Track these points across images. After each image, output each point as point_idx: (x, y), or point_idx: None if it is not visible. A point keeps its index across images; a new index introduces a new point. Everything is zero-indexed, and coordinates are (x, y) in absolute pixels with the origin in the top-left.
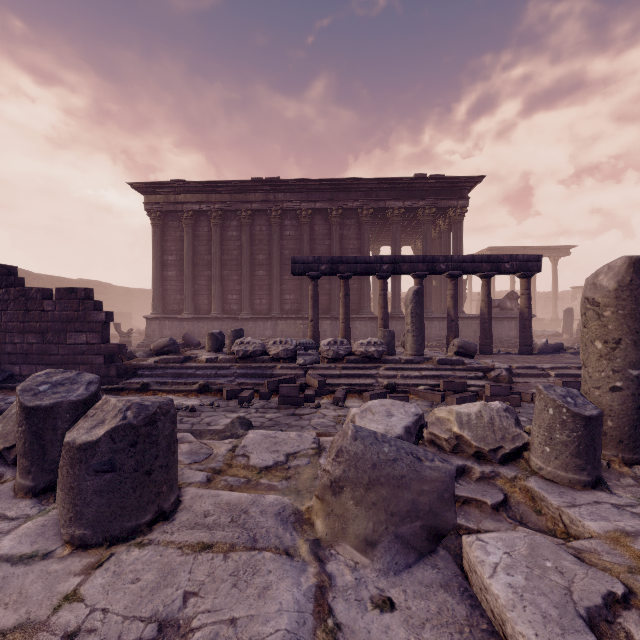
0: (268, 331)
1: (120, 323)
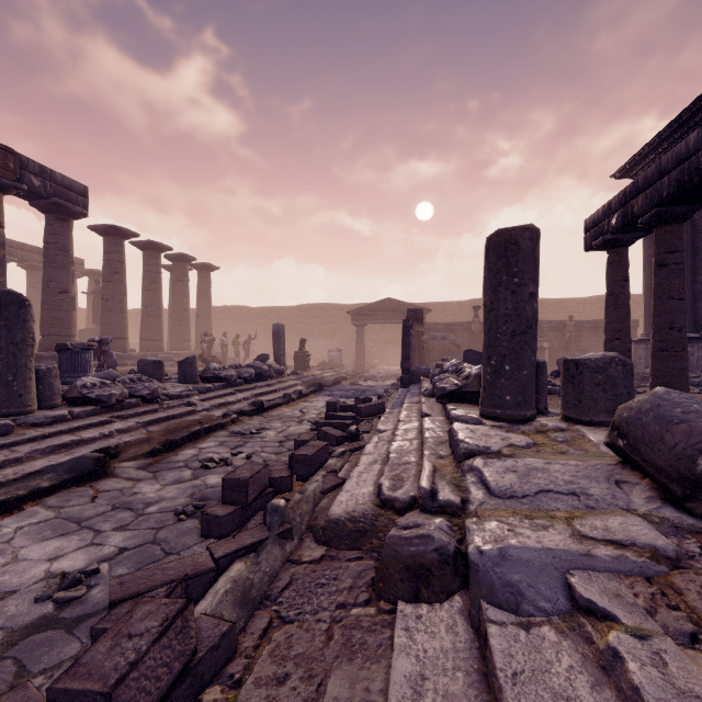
0: None
1: None
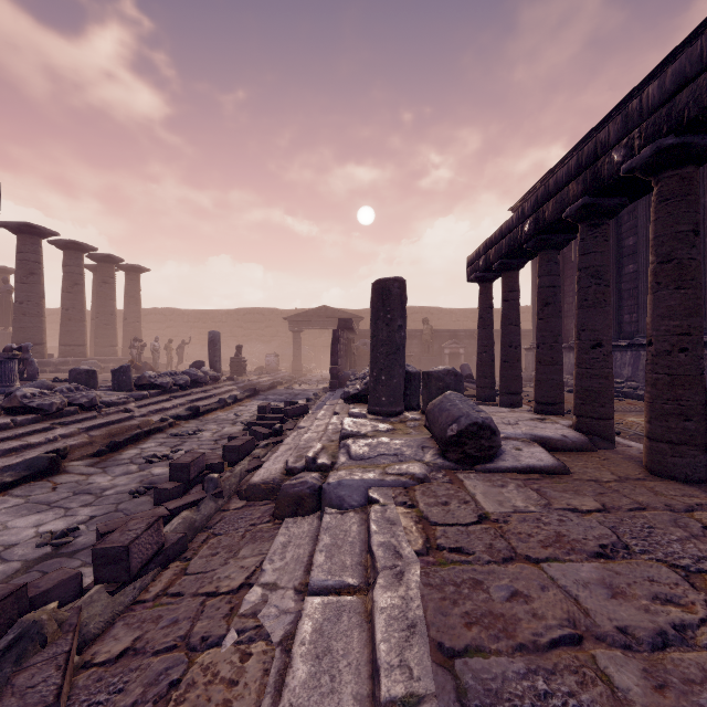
0: (626, 368)
1: None
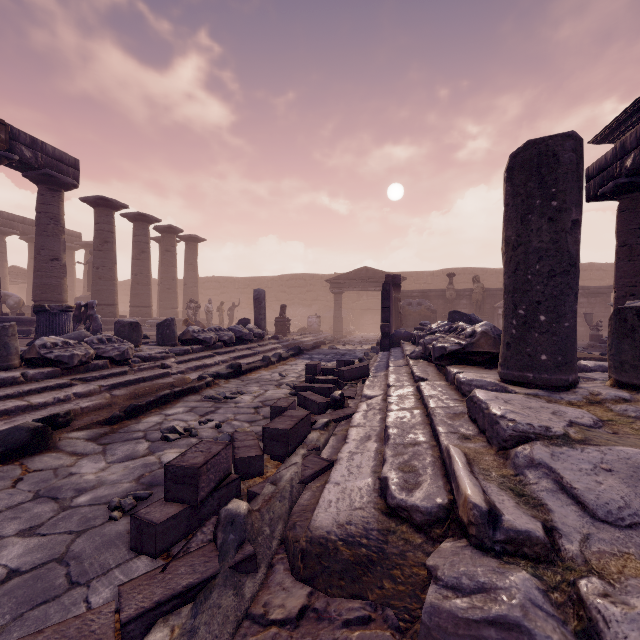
0: None
1: (590, 313)
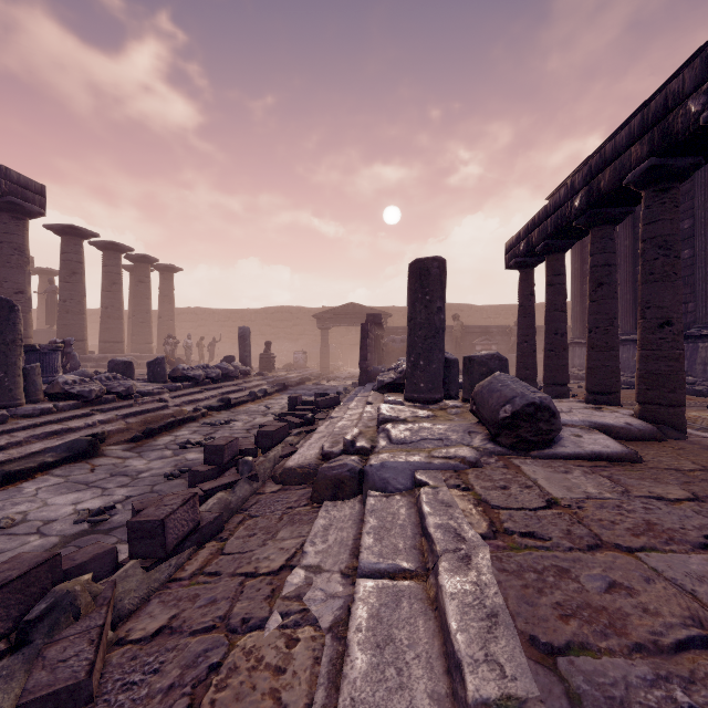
0: None
1: None
